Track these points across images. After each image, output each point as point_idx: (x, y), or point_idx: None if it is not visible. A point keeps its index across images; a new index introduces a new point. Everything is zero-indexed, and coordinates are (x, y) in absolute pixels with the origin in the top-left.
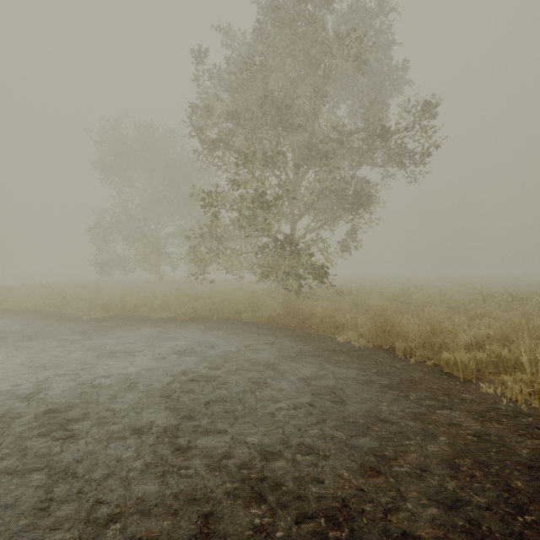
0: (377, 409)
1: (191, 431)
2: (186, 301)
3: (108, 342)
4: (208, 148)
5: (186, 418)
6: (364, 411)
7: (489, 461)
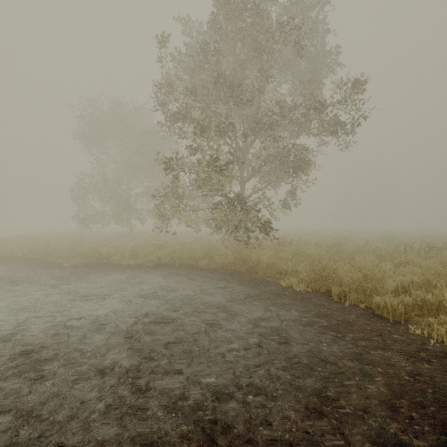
0: (318, 350)
1: (151, 371)
2: (151, 250)
3: (83, 287)
4: (170, 119)
5: (146, 359)
6: (306, 351)
7: (425, 403)
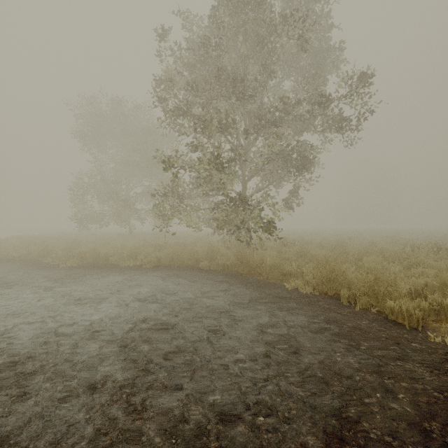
0: (332, 360)
1: (148, 386)
2: (151, 251)
3: (79, 289)
4: (170, 116)
5: (143, 371)
6: (319, 362)
7: None
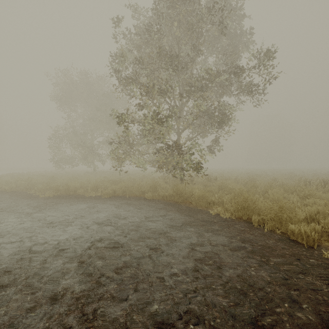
0: (248, 274)
1: (100, 297)
2: (108, 185)
3: (52, 215)
4: (123, 83)
5: (97, 283)
6: (237, 276)
7: None
